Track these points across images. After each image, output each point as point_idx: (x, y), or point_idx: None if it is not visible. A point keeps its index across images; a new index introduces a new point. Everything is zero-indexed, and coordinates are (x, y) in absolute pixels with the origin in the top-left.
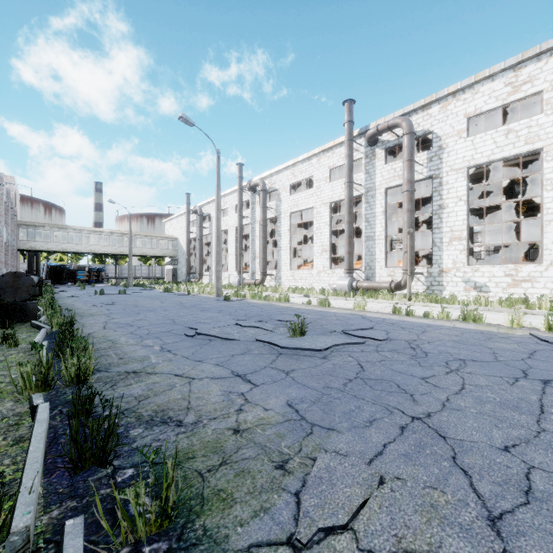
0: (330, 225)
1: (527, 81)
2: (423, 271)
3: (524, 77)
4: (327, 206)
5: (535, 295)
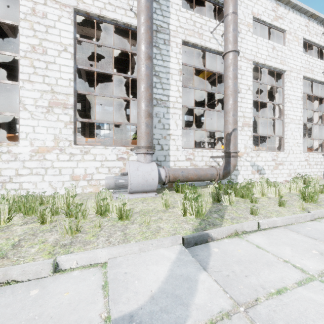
0: (74, 56)
1: (281, 17)
2: (223, 155)
3: (280, 13)
4: (67, 12)
5: (284, 174)
